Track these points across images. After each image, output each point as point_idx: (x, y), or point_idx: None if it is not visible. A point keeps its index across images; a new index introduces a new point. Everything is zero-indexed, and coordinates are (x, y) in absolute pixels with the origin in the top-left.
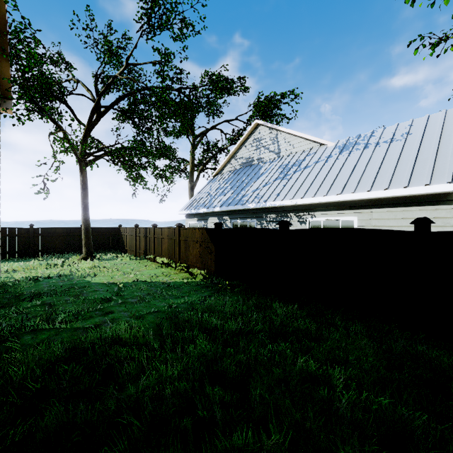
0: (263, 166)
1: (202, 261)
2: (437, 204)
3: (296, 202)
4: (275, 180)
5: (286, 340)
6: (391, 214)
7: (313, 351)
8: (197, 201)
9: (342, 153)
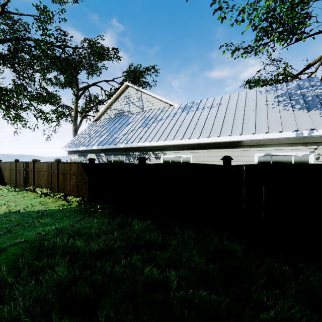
0: (131, 117)
1: (78, 190)
2: (234, 148)
3: (154, 143)
4: (139, 127)
5: (138, 253)
6: (211, 153)
7: (158, 258)
8: (78, 140)
9: (183, 112)
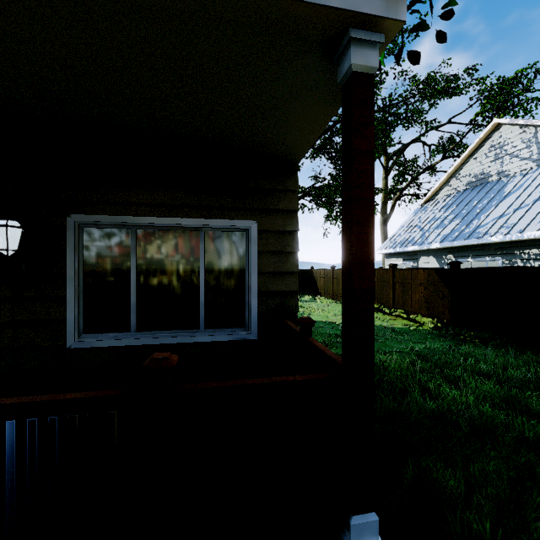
0: (509, 182)
1: (429, 307)
2: None
3: None
4: (537, 199)
5: None
6: None
7: None
8: (402, 237)
9: None
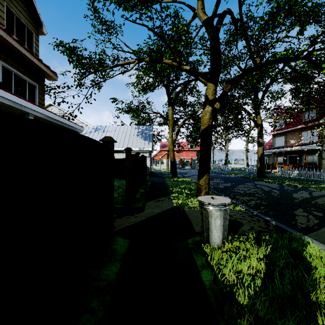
0: None
1: None
2: (120, 153)
3: None
4: None
5: None
6: None
7: None
8: None
9: (96, 132)
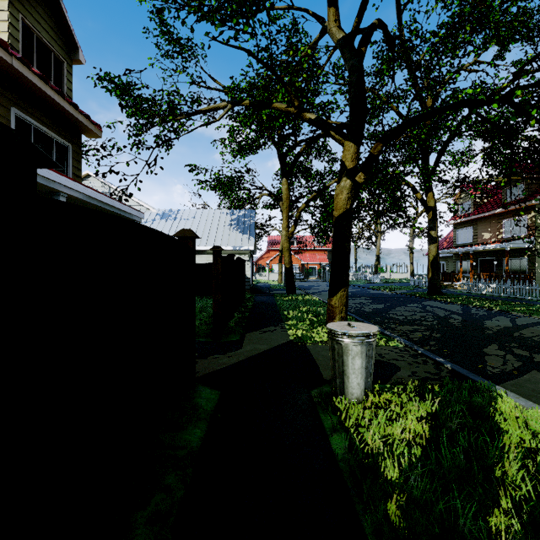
0: None
1: None
2: (202, 255)
3: None
4: None
5: None
6: None
7: None
8: None
9: (162, 220)
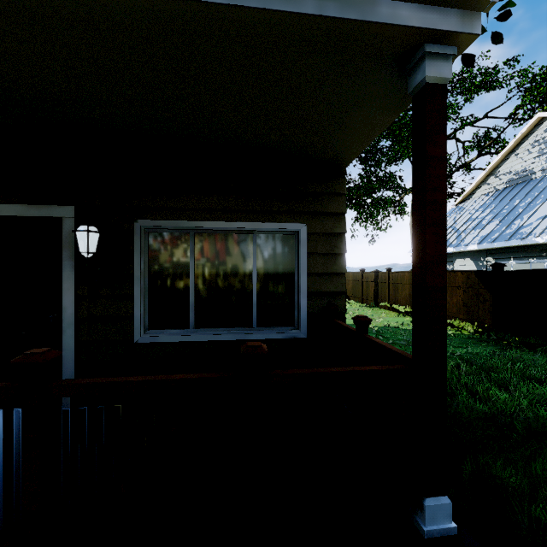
0: None
1: (468, 311)
2: None
3: None
4: None
5: None
6: None
7: None
8: None
9: None
